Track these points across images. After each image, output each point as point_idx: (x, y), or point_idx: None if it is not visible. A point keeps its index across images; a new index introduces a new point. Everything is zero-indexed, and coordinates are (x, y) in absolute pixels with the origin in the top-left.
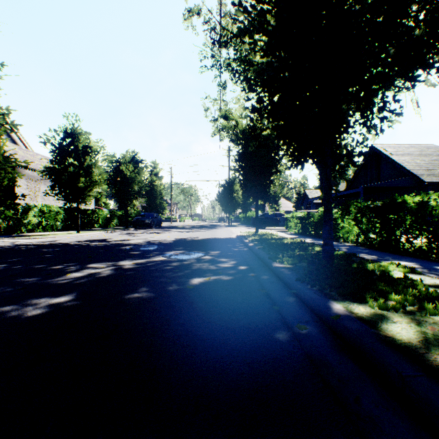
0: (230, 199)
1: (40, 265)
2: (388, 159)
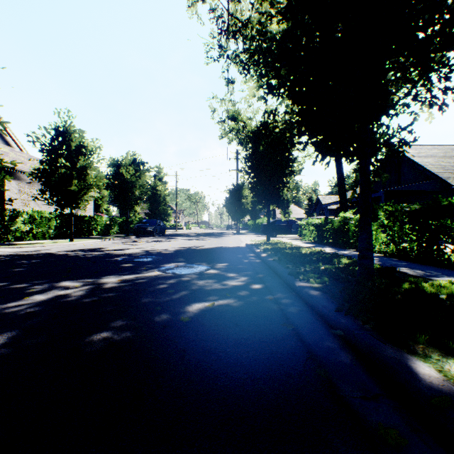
0: (238, 205)
1: None
2: (410, 161)
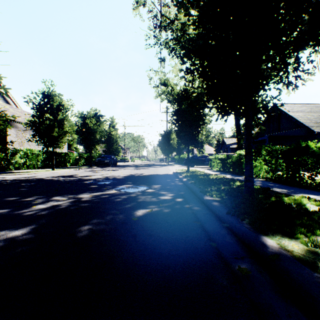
0: (167, 145)
1: (13, 198)
2: (286, 115)
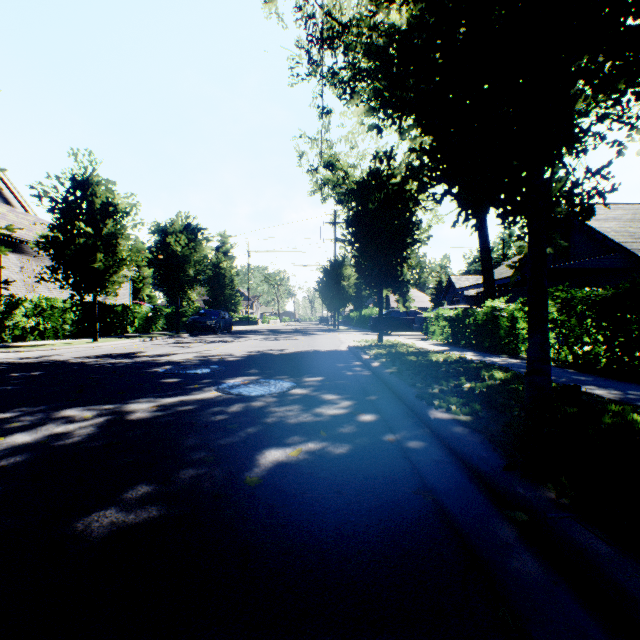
0: (336, 290)
1: None
2: (583, 226)
